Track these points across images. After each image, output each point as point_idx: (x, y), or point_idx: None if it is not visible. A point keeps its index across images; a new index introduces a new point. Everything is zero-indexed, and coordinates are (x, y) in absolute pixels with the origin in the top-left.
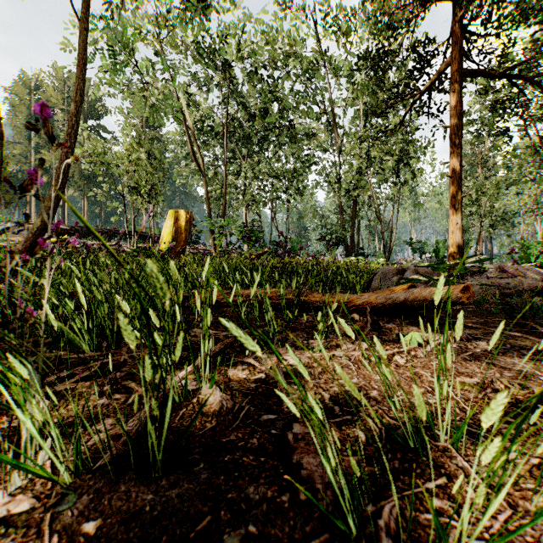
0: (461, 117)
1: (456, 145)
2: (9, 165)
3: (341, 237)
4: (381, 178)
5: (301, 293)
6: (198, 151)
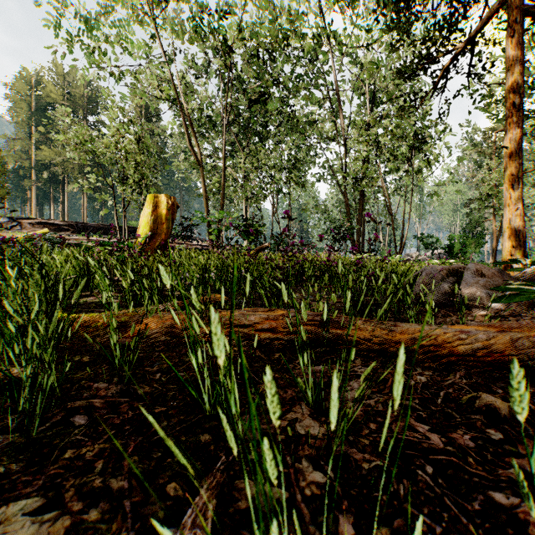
0: (522, 69)
1: (514, 106)
2: (10, 162)
3: (348, 231)
4: (393, 166)
5: (331, 320)
6: (194, 140)
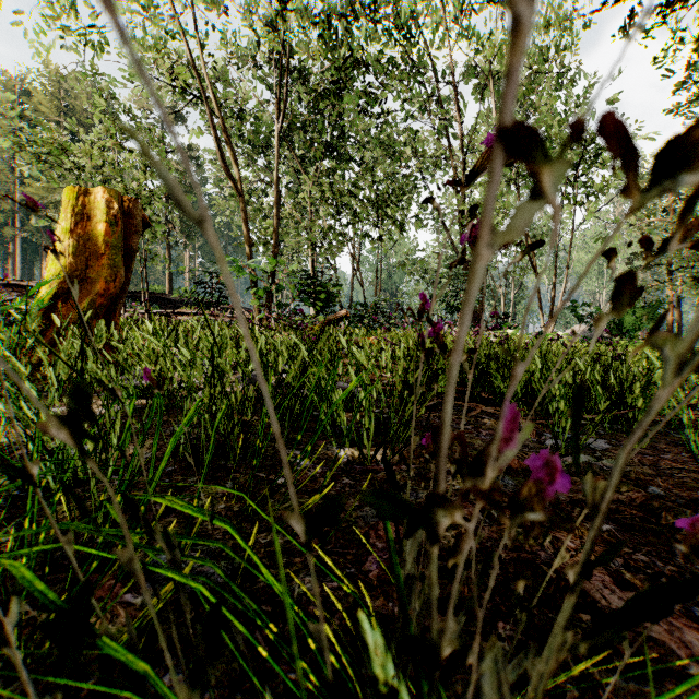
0: None
1: None
2: None
3: None
4: None
5: None
6: (232, 154)
